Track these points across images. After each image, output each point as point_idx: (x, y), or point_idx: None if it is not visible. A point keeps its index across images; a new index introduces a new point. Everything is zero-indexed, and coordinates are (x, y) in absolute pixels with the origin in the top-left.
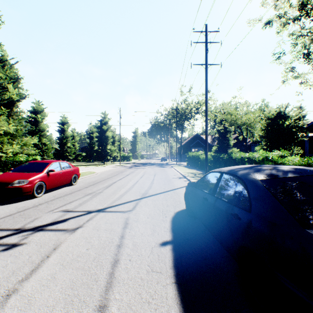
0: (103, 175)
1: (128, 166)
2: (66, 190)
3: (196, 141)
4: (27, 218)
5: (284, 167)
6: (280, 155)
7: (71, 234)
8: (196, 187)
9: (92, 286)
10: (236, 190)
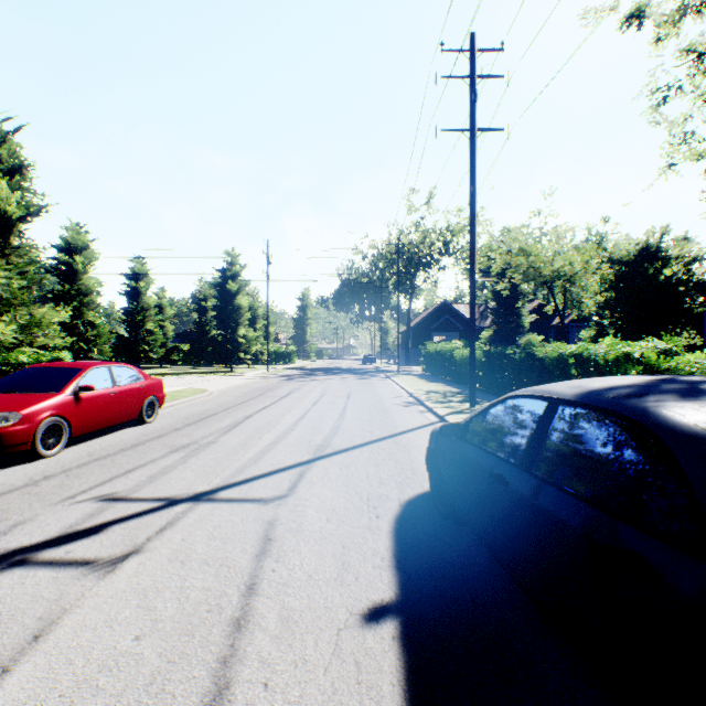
0: (225, 397)
1: (287, 374)
2: (126, 437)
3: (444, 318)
4: None
5: None
6: (663, 350)
7: (101, 578)
8: (465, 438)
9: None
10: (624, 464)
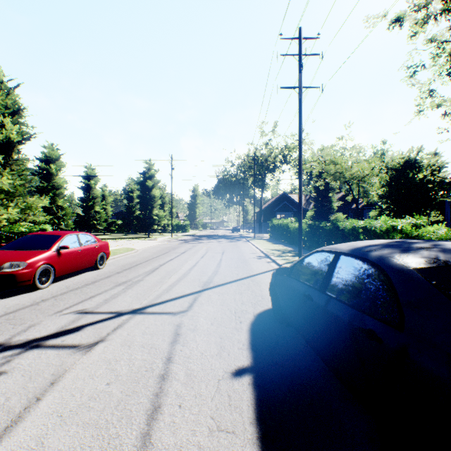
0: (146, 253)
1: (184, 239)
2: (88, 277)
3: (283, 203)
4: (17, 325)
5: None
6: (415, 224)
7: (84, 354)
8: (291, 276)
9: None
10: (369, 286)
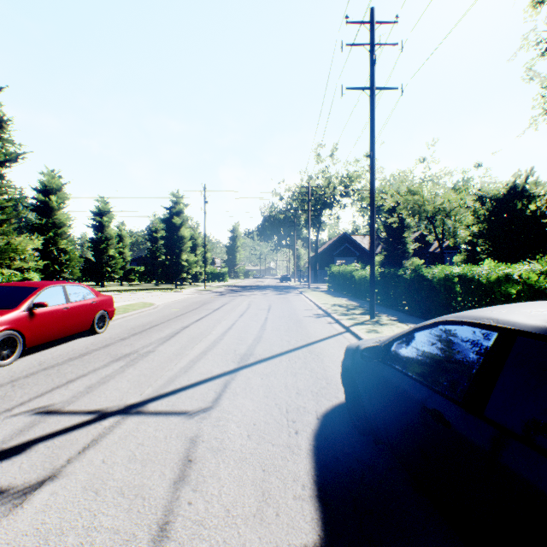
0: (168, 310)
1: (220, 291)
2: (77, 346)
3: (344, 246)
4: None
5: None
6: (539, 271)
7: (5, 516)
8: (387, 361)
9: None
10: None
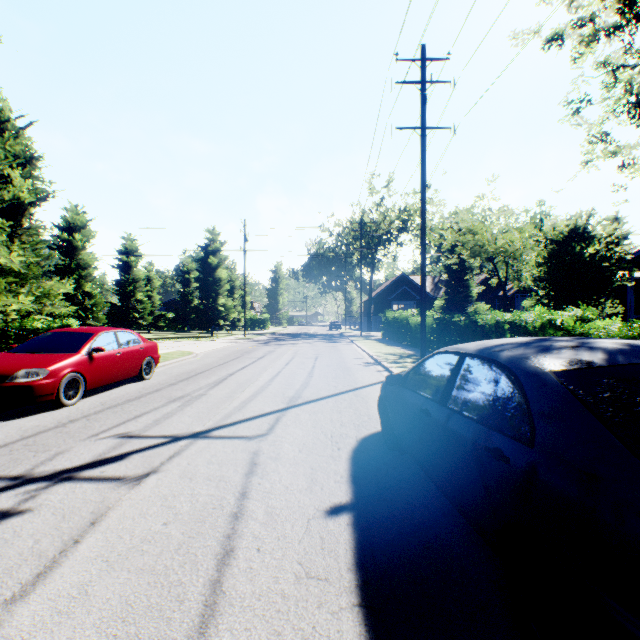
0: (209, 358)
1: (262, 339)
2: (130, 390)
3: (402, 289)
4: (40, 453)
5: (605, 344)
6: (580, 317)
7: (131, 489)
8: (405, 386)
9: (170, 614)
10: (498, 394)
